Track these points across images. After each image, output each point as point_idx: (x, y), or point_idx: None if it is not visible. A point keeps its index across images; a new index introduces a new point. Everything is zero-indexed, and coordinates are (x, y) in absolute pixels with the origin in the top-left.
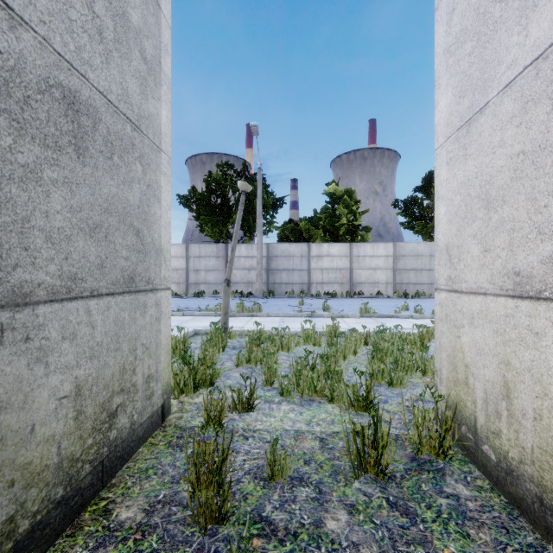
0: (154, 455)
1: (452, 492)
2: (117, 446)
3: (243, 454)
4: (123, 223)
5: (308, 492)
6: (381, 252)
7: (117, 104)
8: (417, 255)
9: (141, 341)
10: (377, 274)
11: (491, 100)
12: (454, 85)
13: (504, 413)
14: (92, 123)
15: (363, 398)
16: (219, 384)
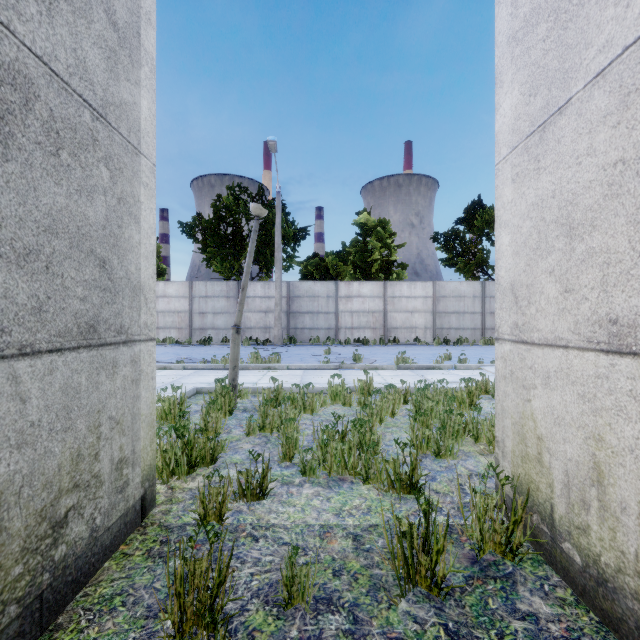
0: (125, 573)
1: (528, 611)
2: (68, 567)
3: (250, 564)
4: (77, 249)
5: (338, 621)
6: (419, 293)
7: (66, 78)
8: (459, 296)
9: (108, 414)
10: (414, 317)
11: (574, 96)
12: (523, 81)
13: (593, 504)
14: (21, 98)
15: (411, 486)
16: (223, 460)
